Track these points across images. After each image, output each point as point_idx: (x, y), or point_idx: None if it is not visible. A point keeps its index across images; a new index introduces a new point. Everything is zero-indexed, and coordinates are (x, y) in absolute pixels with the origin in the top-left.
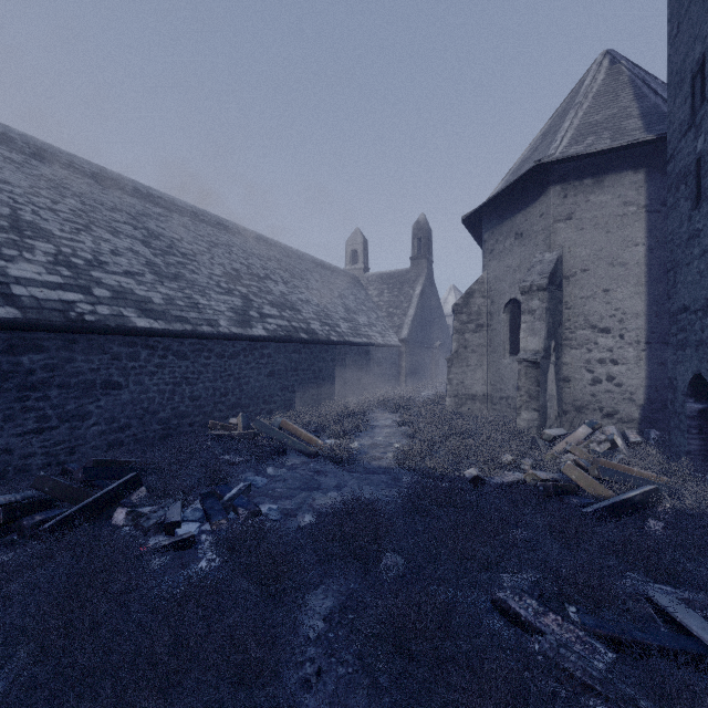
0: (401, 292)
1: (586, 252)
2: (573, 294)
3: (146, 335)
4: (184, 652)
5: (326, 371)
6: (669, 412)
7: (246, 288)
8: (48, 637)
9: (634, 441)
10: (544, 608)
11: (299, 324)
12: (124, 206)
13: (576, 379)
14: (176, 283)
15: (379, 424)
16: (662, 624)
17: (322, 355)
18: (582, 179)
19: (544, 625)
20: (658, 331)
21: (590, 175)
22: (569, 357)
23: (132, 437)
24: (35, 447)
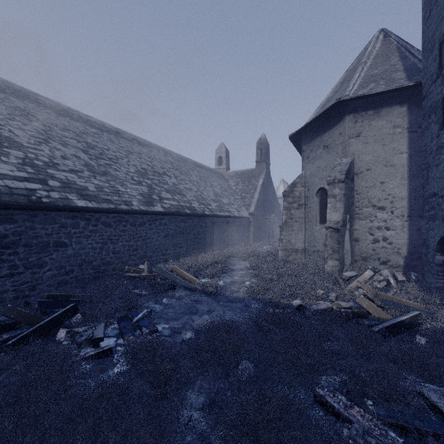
0: (249, 183)
1: (369, 158)
2: (361, 185)
3: (83, 211)
4: (97, 441)
5: (202, 233)
6: (424, 261)
7: (150, 180)
8: (1, 429)
9: (401, 280)
10: (351, 403)
11: (184, 204)
12: (71, 127)
13: (363, 240)
14: (104, 177)
15: (236, 268)
16: (431, 413)
17: (199, 224)
18: (366, 111)
19: (352, 415)
20: (416, 208)
21: (371, 108)
22: (358, 225)
23: (74, 278)
24: (8, 286)
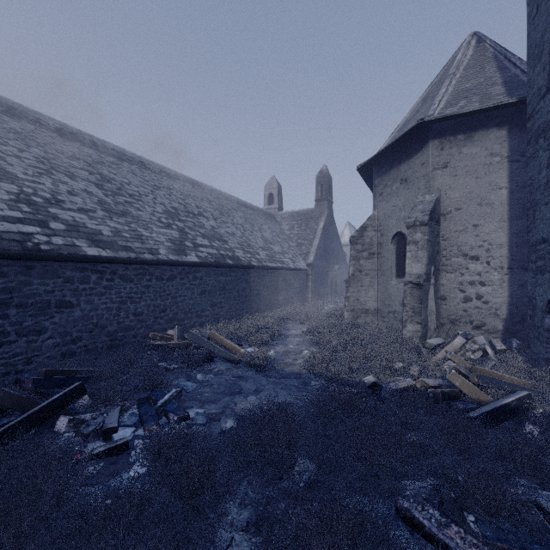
0: (307, 227)
1: (459, 194)
2: (449, 228)
3: (95, 262)
4: None
5: (248, 290)
6: (529, 325)
7: (182, 223)
8: None
9: (500, 349)
10: (446, 519)
11: (226, 252)
12: (82, 155)
13: (451, 298)
14: (123, 219)
15: (291, 333)
16: None
17: (245, 277)
18: (456, 135)
19: (448, 538)
20: (518, 258)
21: (462, 131)
22: (445, 280)
23: (83, 348)
24: None
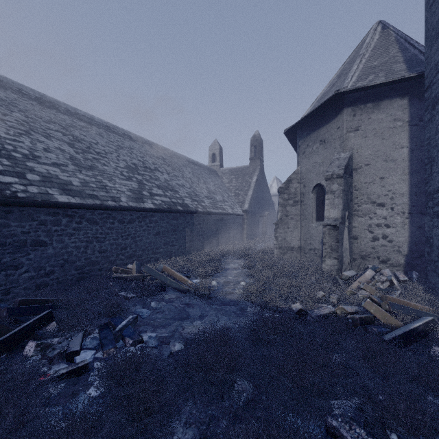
0: (243, 180)
1: (369, 152)
2: (360, 181)
3: (66, 207)
4: None
5: (195, 231)
6: (427, 260)
7: (141, 176)
8: None
9: (403, 280)
10: (372, 438)
11: (176, 200)
12: (57, 120)
13: (362, 237)
14: (91, 172)
15: (230, 267)
16: None
17: (192, 221)
18: (366, 104)
19: None
20: (417, 205)
21: (371, 101)
22: (357, 223)
23: (55, 280)
24: None
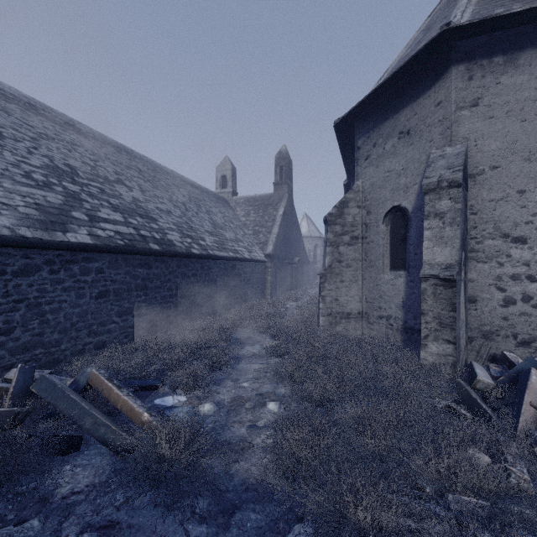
0: (265, 213)
1: (497, 145)
2: (480, 196)
3: None
4: None
5: (186, 287)
6: None
7: (78, 186)
8: None
9: None
10: None
11: (151, 233)
12: None
13: (484, 300)
14: None
15: (246, 352)
16: None
17: (181, 270)
18: (491, 57)
19: None
20: None
21: (501, 51)
22: (475, 273)
23: None
24: None
